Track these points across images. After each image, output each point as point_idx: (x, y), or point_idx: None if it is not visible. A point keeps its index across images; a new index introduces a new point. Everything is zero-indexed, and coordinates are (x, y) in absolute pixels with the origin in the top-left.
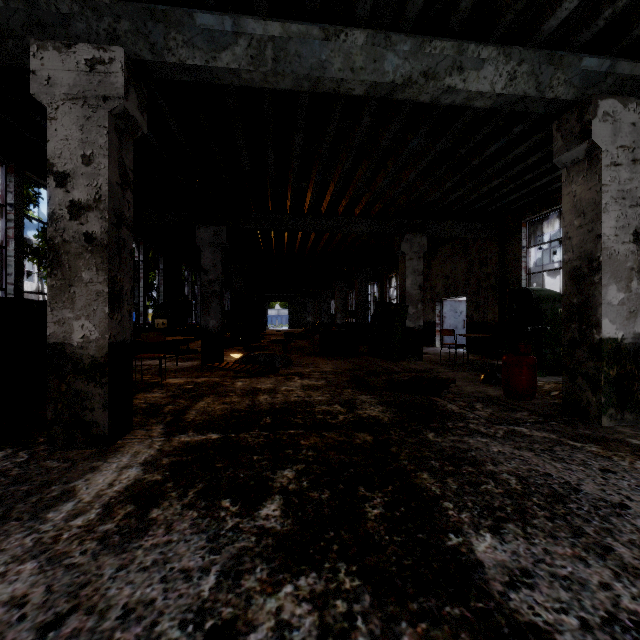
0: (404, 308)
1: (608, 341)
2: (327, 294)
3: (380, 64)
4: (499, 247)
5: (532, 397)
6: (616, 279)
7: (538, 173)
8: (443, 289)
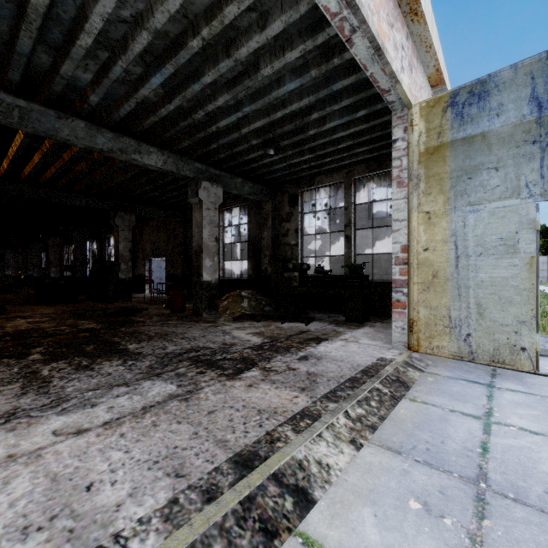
0: (117, 265)
1: (206, 282)
2: (37, 247)
3: (94, 139)
4: (184, 228)
5: (183, 311)
6: (209, 256)
7: None
8: (151, 251)
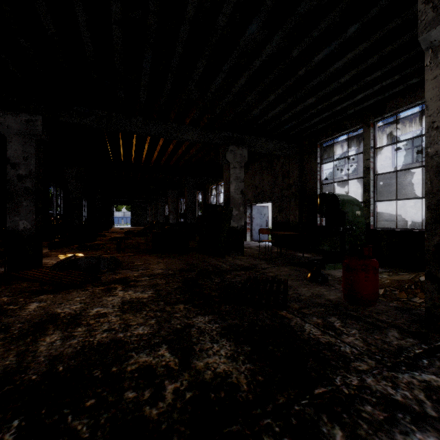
0: (229, 210)
1: None
2: (162, 200)
3: None
4: (299, 163)
5: (376, 302)
6: None
7: (340, 98)
8: (253, 196)
